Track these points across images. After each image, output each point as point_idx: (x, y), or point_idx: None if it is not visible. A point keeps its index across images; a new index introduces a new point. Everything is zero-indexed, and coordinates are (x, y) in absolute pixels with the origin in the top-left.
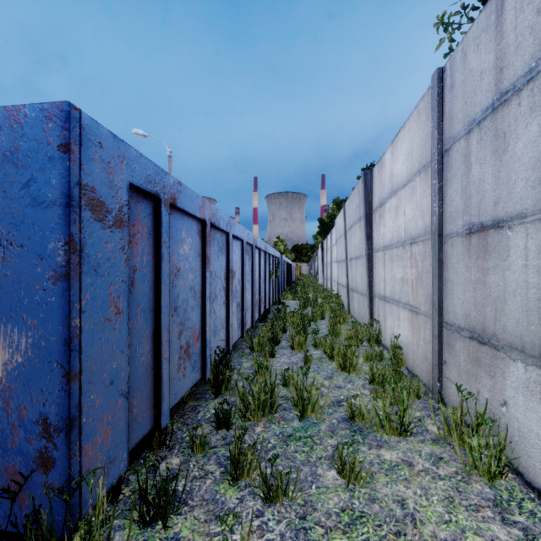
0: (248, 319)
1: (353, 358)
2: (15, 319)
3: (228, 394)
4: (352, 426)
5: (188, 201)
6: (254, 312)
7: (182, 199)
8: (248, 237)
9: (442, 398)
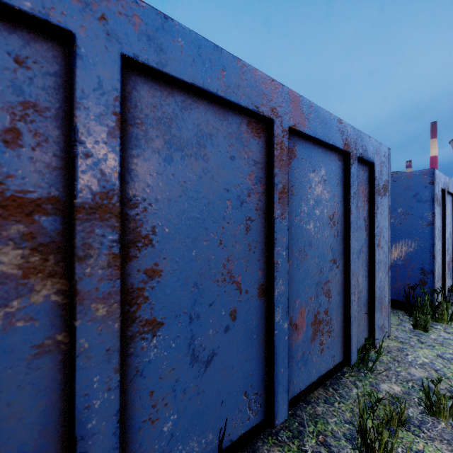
0: None
1: None
2: (409, 237)
3: None
4: None
5: (451, 187)
6: None
7: (449, 187)
8: None
9: None
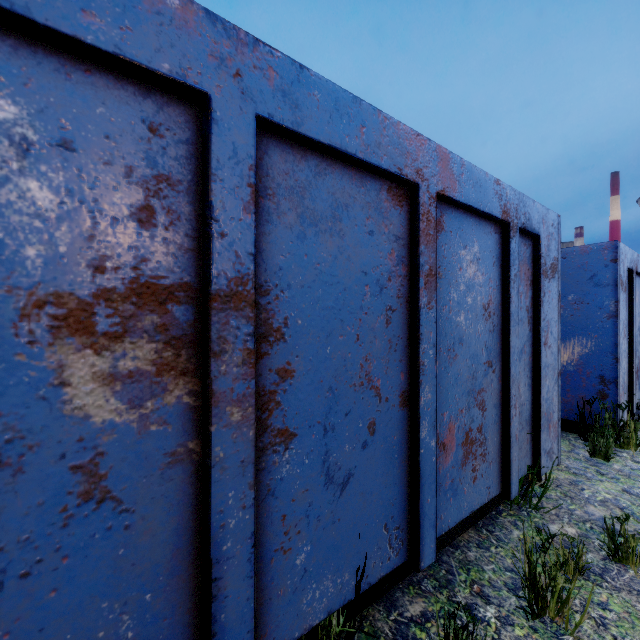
0: None
1: None
2: (584, 334)
3: None
4: None
5: None
6: None
7: (638, 266)
8: None
9: None
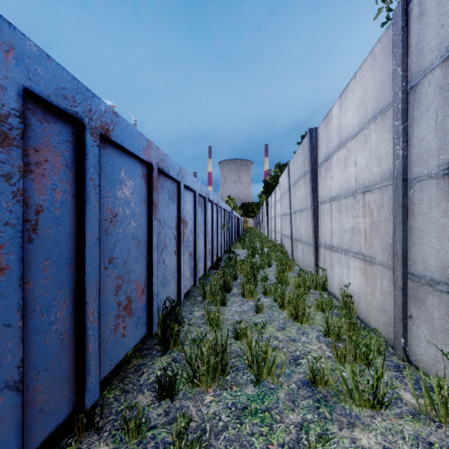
0: (200, 268)
1: (306, 308)
2: None
3: (177, 349)
4: (314, 393)
5: (128, 138)
6: (207, 260)
7: (119, 133)
8: (201, 190)
9: (407, 355)
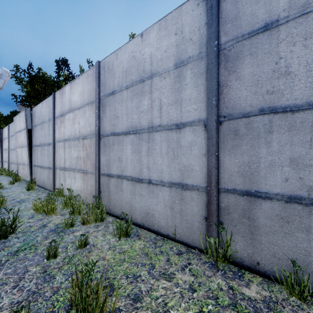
0: None
1: None
2: None
3: None
4: None
5: None
6: None
7: None
8: None
9: None
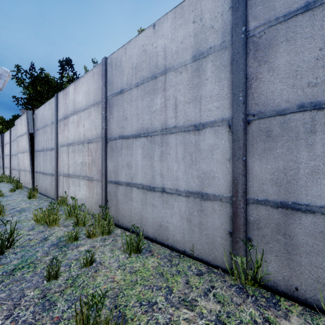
0: None
1: None
2: None
3: None
4: None
5: None
6: None
7: None
8: None
9: None
